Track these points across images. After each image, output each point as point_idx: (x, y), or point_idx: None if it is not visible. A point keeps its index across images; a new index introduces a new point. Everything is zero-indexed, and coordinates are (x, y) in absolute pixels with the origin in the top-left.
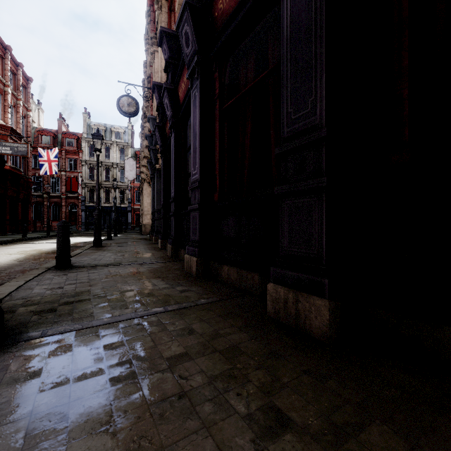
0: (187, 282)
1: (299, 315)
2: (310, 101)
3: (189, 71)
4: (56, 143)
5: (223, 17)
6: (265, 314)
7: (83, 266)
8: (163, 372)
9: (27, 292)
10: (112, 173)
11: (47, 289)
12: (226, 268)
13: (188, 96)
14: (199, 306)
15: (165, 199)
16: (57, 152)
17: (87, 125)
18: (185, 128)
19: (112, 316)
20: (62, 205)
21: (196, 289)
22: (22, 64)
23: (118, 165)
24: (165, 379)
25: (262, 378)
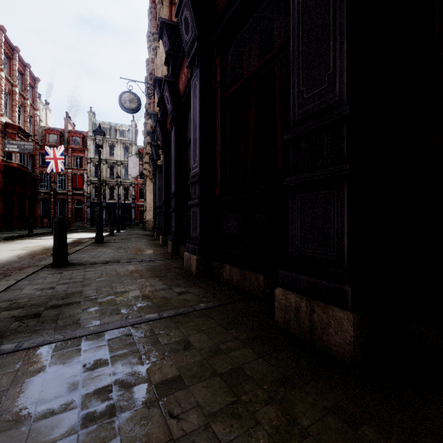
0: (186, 283)
1: (315, 328)
2: (327, 75)
3: (189, 59)
4: (62, 141)
5: None
6: (272, 323)
7: (80, 263)
8: (149, 406)
9: (16, 293)
10: (116, 170)
11: (37, 290)
12: (228, 267)
13: (188, 87)
14: (198, 311)
15: (167, 195)
16: (63, 150)
17: (92, 124)
18: (186, 121)
19: (100, 323)
20: (68, 202)
21: (195, 290)
22: (29, 65)
23: (122, 162)
24: (150, 418)
25: (274, 419)
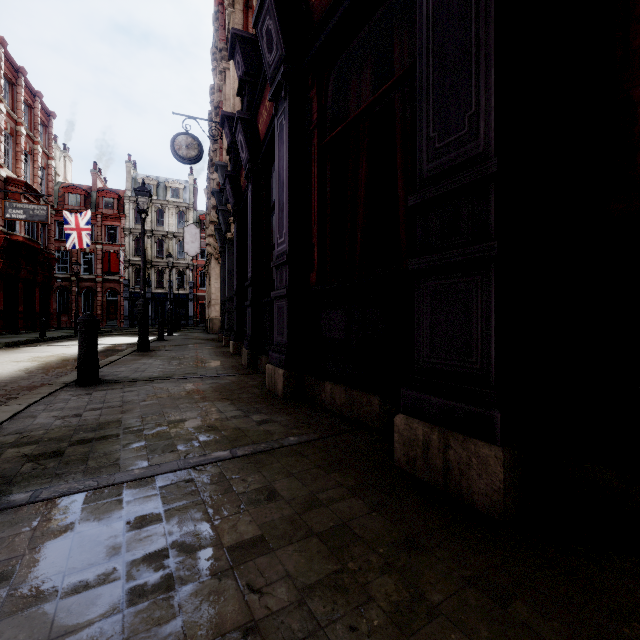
0: (268, 408)
1: (450, 470)
2: (468, 116)
3: (272, 89)
4: (88, 204)
5: (323, 2)
6: (391, 464)
7: (117, 380)
8: (221, 577)
9: (26, 423)
10: (167, 245)
11: (57, 418)
12: (329, 386)
13: (272, 129)
14: (287, 448)
15: (240, 282)
16: (89, 217)
17: (132, 179)
18: (268, 177)
19: (148, 464)
20: (97, 291)
21: (282, 419)
22: (40, 93)
23: (176, 234)
24: (222, 592)
25: (393, 594)
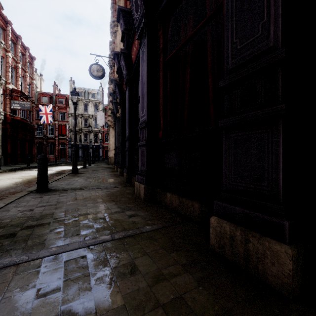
0: (135, 207)
1: (250, 256)
2: (261, 24)
3: (138, 32)
4: (51, 102)
5: None
6: (208, 247)
7: (58, 189)
8: None
9: (2, 214)
10: (89, 121)
11: (20, 212)
12: (169, 195)
13: (138, 56)
14: (144, 234)
15: (123, 139)
16: (51, 107)
17: (72, 89)
18: (137, 83)
19: (61, 244)
20: (55, 144)
21: (142, 214)
22: (28, 48)
23: (93, 116)
24: None
25: None
